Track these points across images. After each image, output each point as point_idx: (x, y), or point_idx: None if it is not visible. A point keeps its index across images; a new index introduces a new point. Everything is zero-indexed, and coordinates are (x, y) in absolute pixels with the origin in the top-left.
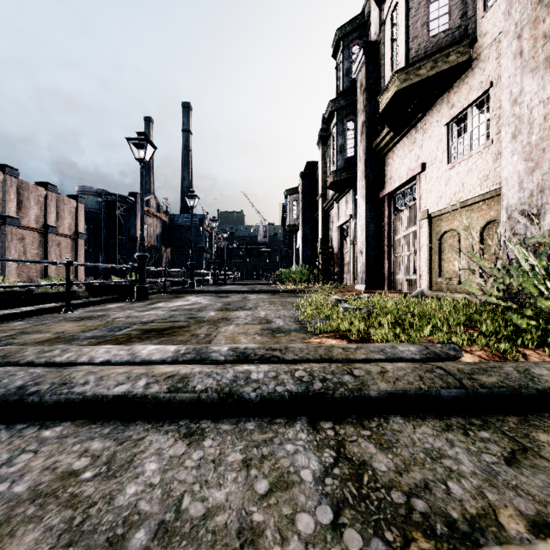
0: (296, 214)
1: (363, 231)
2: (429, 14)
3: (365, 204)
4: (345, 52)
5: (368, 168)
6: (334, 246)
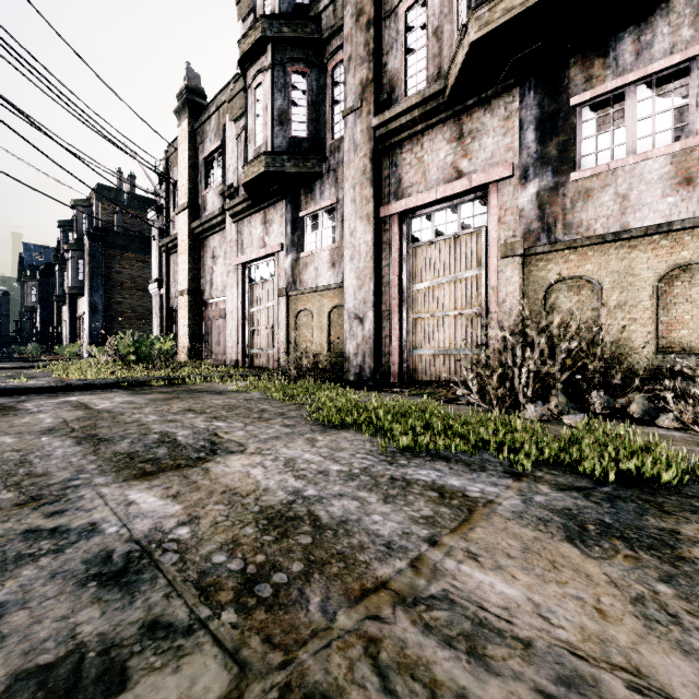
0: (35, 298)
1: (68, 330)
2: (79, 273)
3: (69, 319)
4: (64, 233)
5: (71, 303)
6: (64, 331)
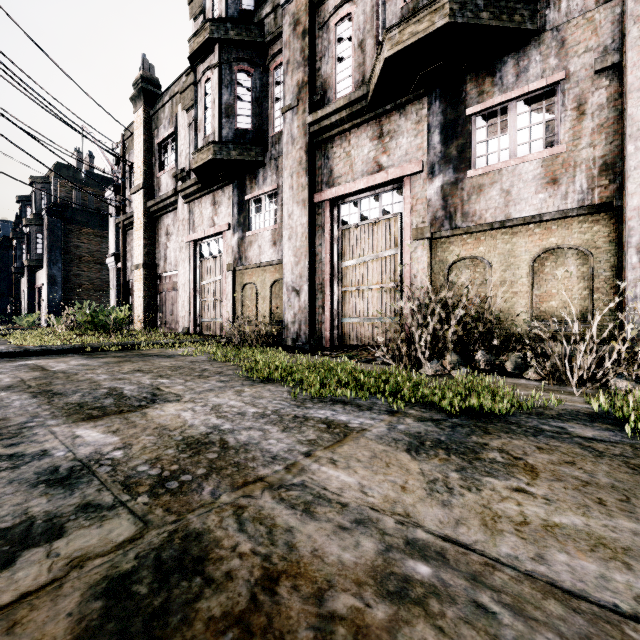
0: None
1: (27, 301)
2: (37, 246)
3: (28, 290)
4: (23, 208)
5: (29, 275)
6: (23, 302)
